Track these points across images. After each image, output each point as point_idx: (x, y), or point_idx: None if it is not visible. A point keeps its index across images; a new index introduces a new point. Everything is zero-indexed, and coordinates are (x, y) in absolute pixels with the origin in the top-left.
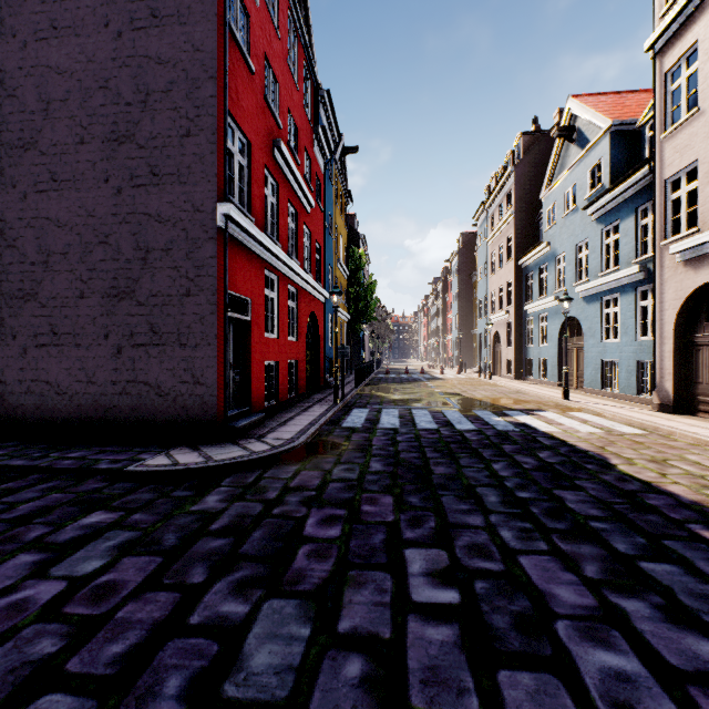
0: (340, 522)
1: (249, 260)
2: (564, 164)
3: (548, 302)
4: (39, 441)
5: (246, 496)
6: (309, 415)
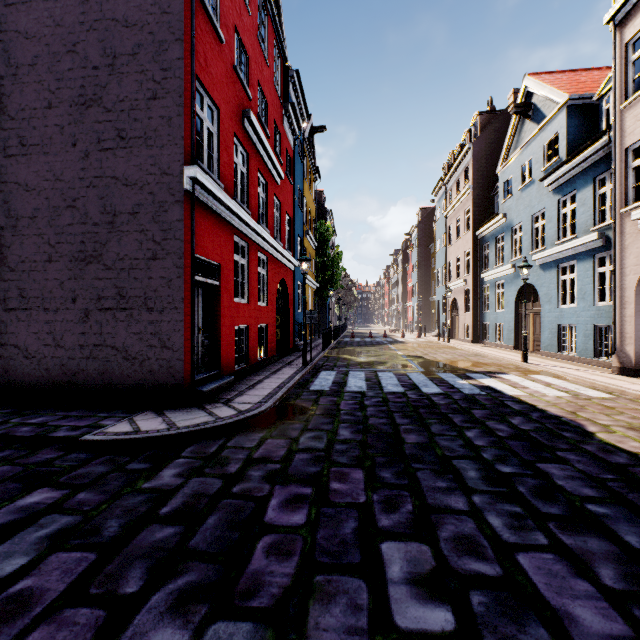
0: (306, 504)
1: (218, 226)
2: (520, 139)
3: (505, 270)
4: (5, 405)
5: (205, 470)
6: (278, 378)
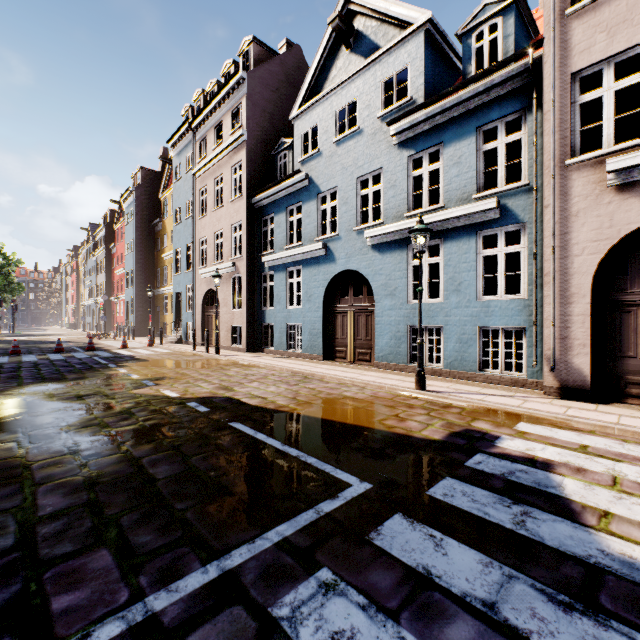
0: None
1: None
2: (331, 77)
3: (307, 252)
4: None
5: None
6: None
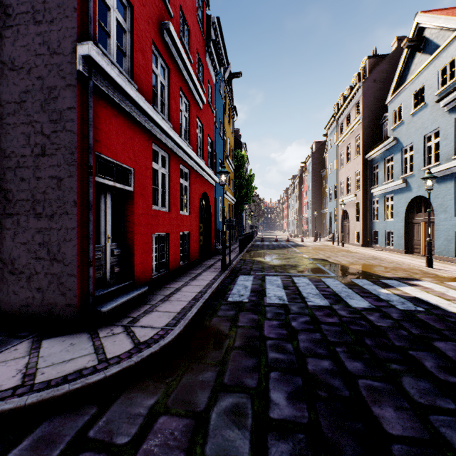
0: None
1: (131, 128)
2: (410, 71)
3: (395, 185)
4: None
5: None
6: (196, 286)
